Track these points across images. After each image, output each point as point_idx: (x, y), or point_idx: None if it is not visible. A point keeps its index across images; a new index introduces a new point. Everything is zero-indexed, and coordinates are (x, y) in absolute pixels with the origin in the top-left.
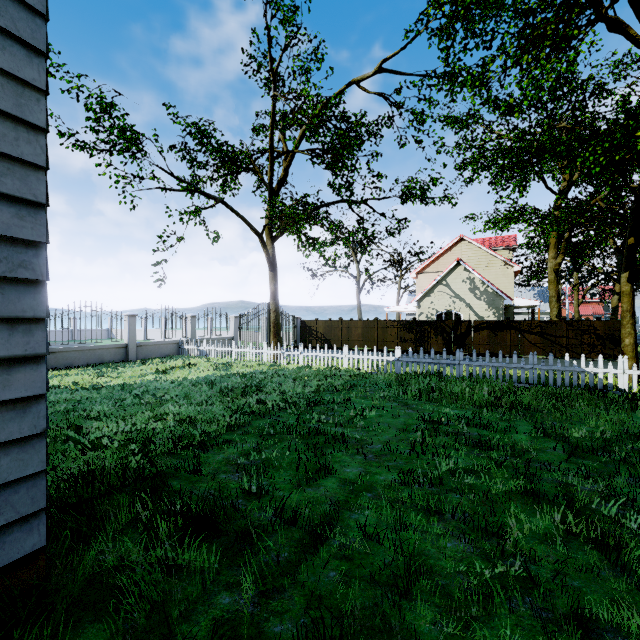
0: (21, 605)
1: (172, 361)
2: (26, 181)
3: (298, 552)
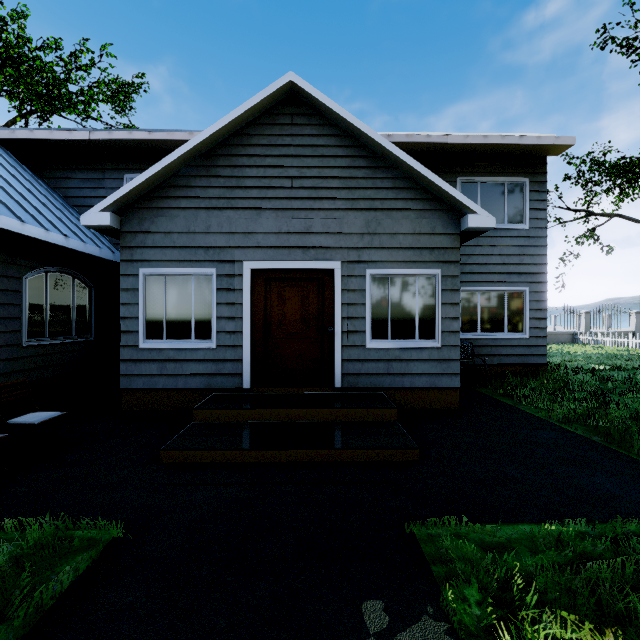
0: (543, 372)
1: (568, 345)
2: (543, 277)
3: (634, 387)
